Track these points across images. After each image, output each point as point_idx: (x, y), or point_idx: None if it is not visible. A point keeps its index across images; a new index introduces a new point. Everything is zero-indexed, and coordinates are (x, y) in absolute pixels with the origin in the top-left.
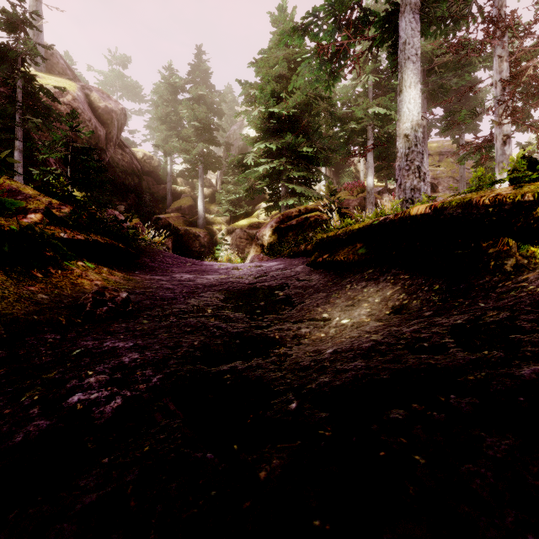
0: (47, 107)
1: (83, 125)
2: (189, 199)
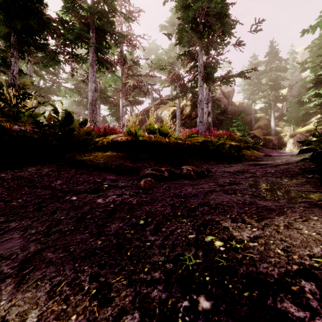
0: (217, 104)
1: (222, 103)
2: (265, 120)
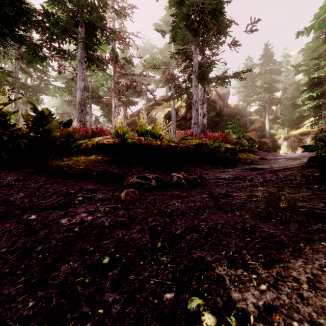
0: (213, 106)
1: (217, 105)
2: (259, 123)
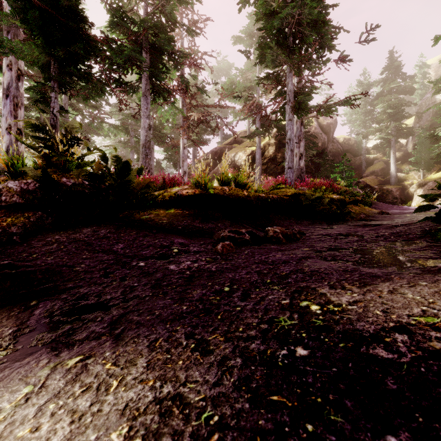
0: (313, 142)
1: (319, 140)
2: (381, 163)
